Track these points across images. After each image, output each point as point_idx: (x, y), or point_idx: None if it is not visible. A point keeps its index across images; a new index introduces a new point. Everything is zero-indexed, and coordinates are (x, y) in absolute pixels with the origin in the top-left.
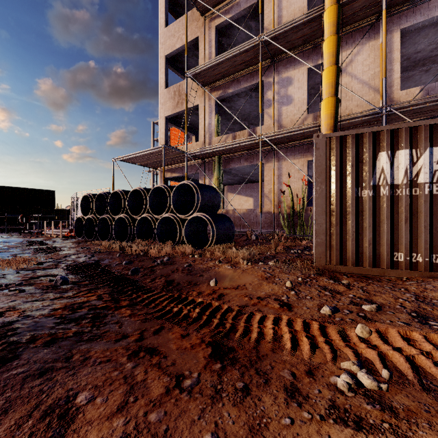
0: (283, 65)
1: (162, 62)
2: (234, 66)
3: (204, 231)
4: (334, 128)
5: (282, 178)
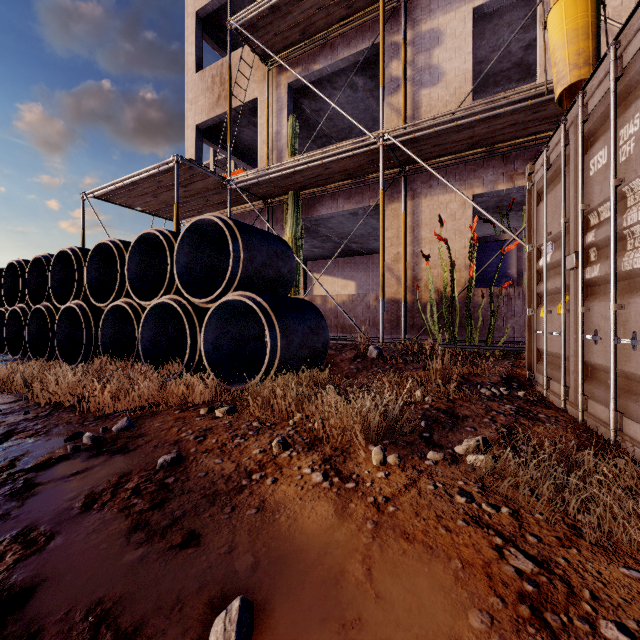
0: (423, 6)
1: (191, 24)
2: (325, 7)
3: (257, 338)
4: (596, 60)
5: (422, 231)
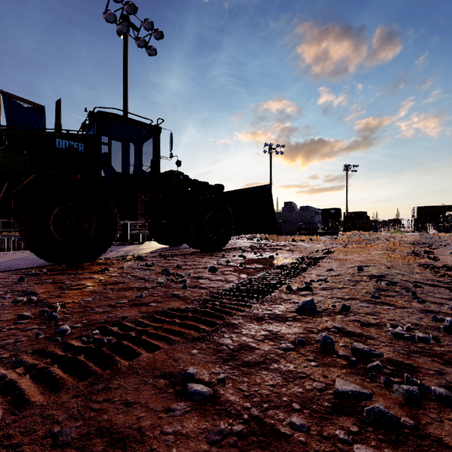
0: None
1: None
2: None
3: None
4: None
5: None
